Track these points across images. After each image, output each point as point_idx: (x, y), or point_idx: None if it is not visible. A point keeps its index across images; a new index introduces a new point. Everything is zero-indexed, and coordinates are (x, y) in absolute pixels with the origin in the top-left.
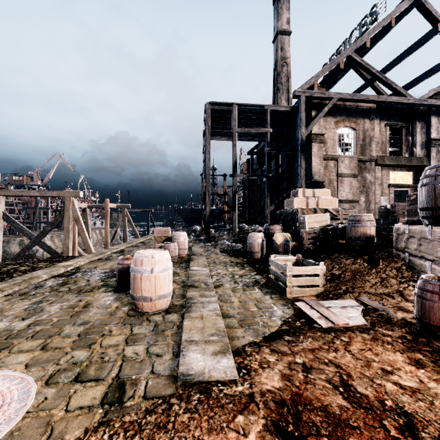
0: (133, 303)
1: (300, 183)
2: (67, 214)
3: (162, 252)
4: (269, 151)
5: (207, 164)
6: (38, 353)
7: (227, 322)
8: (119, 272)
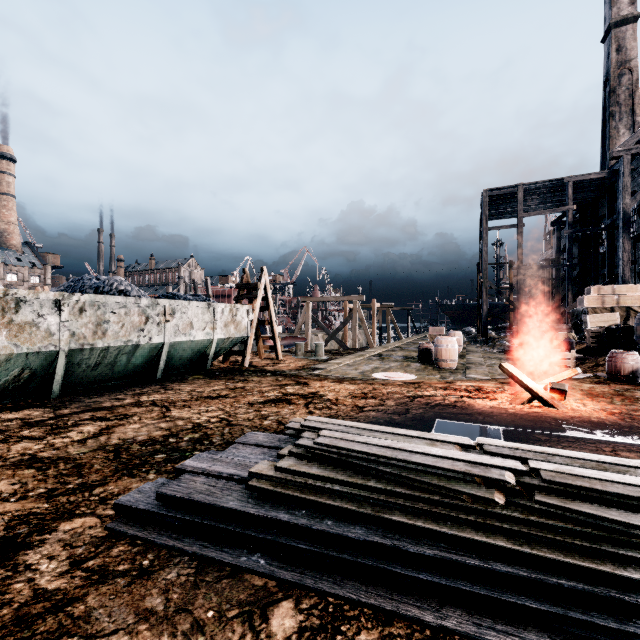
0: (436, 363)
1: (621, 272)
2: (354, 315)
3: (452, 337)
4: (570, 234)
5: (484, 258)
6: (404, 371)
7: (491, 374)
8: (420, 351)
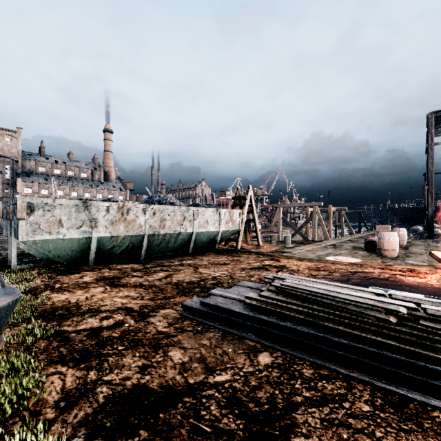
0: (379, 252)
1: None
2: (314, 216)
3: (393, 232)
4: None
5: (429, 169)
6: (352, 256)
7: (429, 262)
8: (366, 243)
